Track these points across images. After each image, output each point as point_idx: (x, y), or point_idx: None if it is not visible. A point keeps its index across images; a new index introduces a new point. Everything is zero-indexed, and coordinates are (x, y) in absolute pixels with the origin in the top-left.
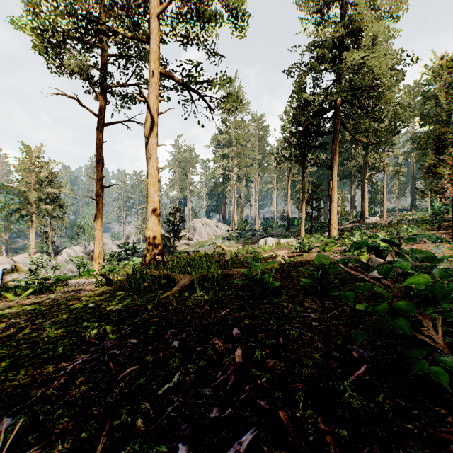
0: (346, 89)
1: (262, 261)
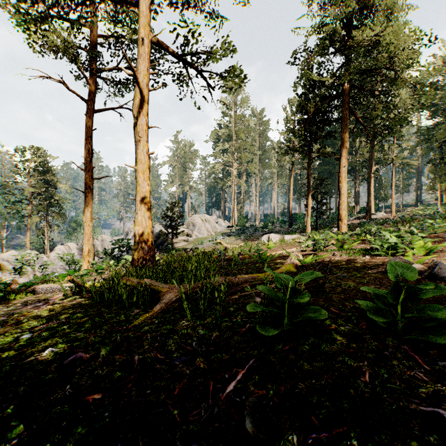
0: (358, 71)
1: (271, 262)
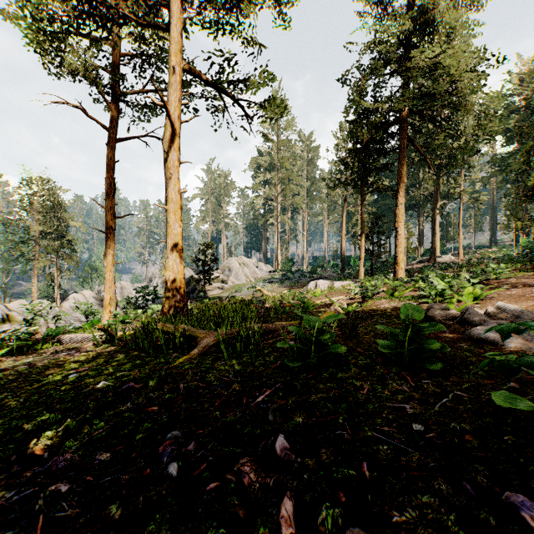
0: (416, 96)
1: (314, 310)
